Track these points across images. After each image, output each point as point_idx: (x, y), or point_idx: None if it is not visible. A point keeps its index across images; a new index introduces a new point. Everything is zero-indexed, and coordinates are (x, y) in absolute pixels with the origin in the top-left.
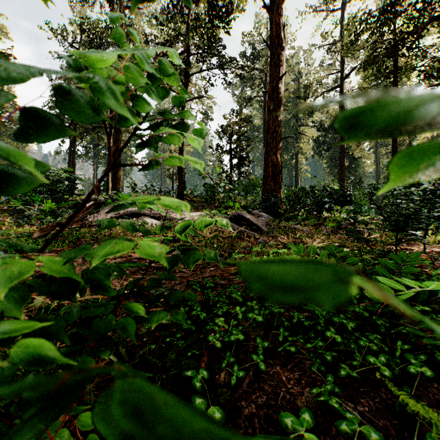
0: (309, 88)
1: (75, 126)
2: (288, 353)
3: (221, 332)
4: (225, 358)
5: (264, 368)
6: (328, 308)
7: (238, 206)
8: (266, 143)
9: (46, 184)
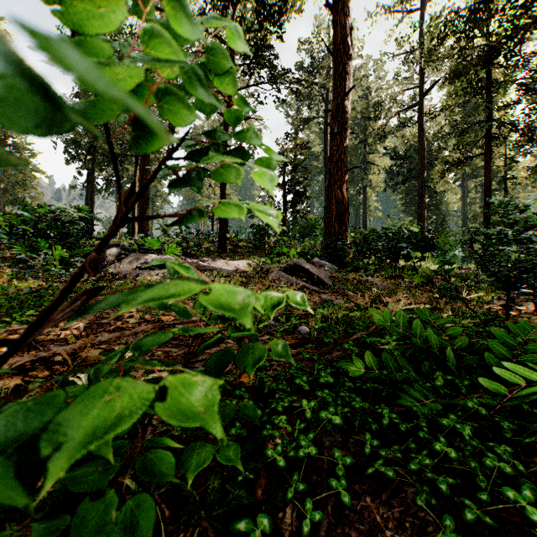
0: (381, 106)
1: (93, 154)
2: (379, 472)
3: (284, 440)
4: (292, 484)
5: (348, 500)
6: (430, 403)
7: (294, 253)
8: (329, 174)
9: (56, 226)
